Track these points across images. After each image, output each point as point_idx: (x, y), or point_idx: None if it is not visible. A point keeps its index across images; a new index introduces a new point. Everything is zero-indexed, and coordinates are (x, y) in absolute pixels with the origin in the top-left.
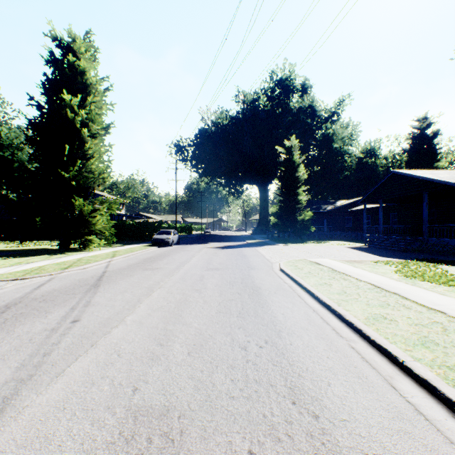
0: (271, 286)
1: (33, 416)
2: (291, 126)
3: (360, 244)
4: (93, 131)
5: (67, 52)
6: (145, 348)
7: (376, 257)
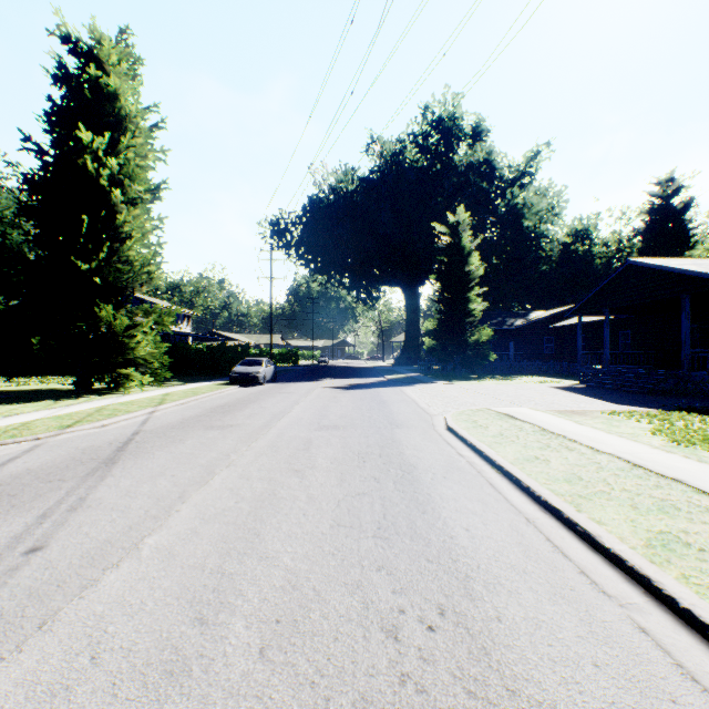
0: (436, 462)
1: None
2: (455, 192)
3: (570, 381)
4: (131, 195)
5: (88, 63)
6: (162, 634)
7: (607, 405)
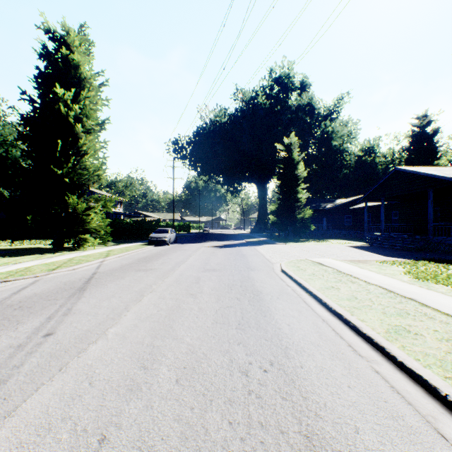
0: (273, 289)
1: None
2: (289, 124)
3: (360, 242)
4: (87, 127)
5: (61, 46)
6: (124, 373)
7: (380, 257)
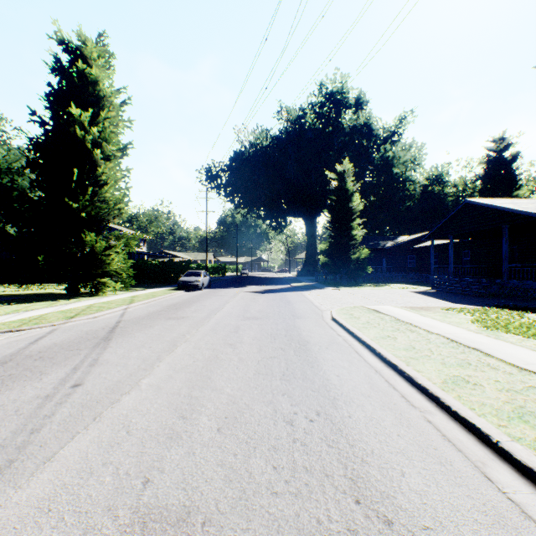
0: (322, 339)
1: (5, 523)
2: (343, 147)
3: (426, 287)
4: (107, 153)
5: (77, 58)
6: (162, 422)
7: (447, 304)
